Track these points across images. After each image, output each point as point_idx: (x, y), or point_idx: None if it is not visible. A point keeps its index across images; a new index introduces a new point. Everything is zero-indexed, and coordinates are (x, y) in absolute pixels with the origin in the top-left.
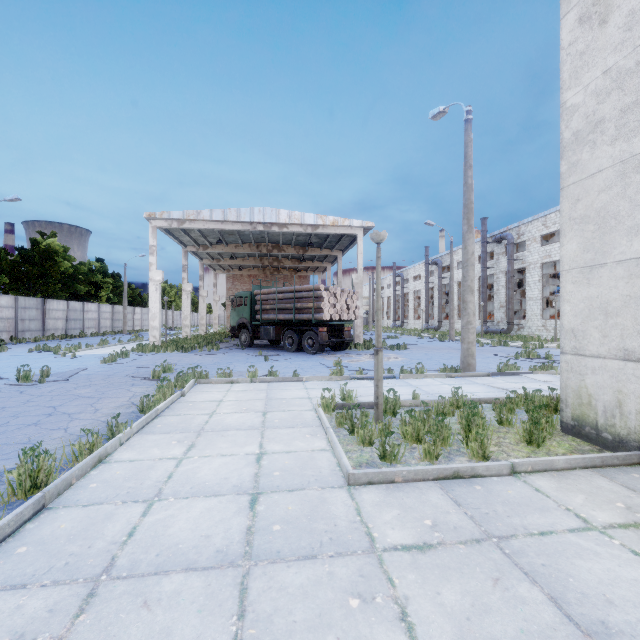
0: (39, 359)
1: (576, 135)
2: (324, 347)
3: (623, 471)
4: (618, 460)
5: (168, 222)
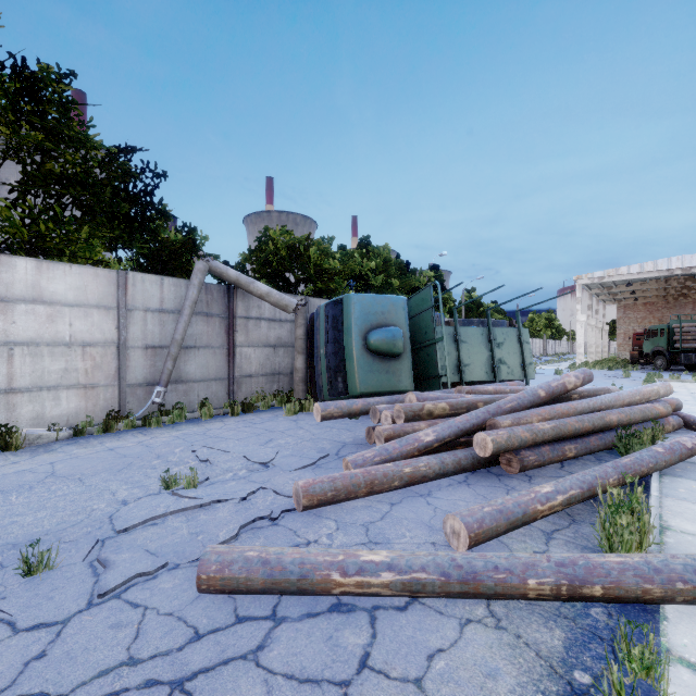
0: None
1: None
2: None
3: None
4: None
5: (590, 280)
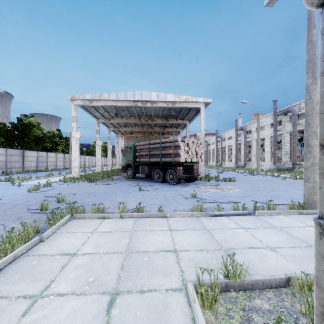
0: None
1: None
2: (180, 180)
3: None
4: None
5: (83, 101)
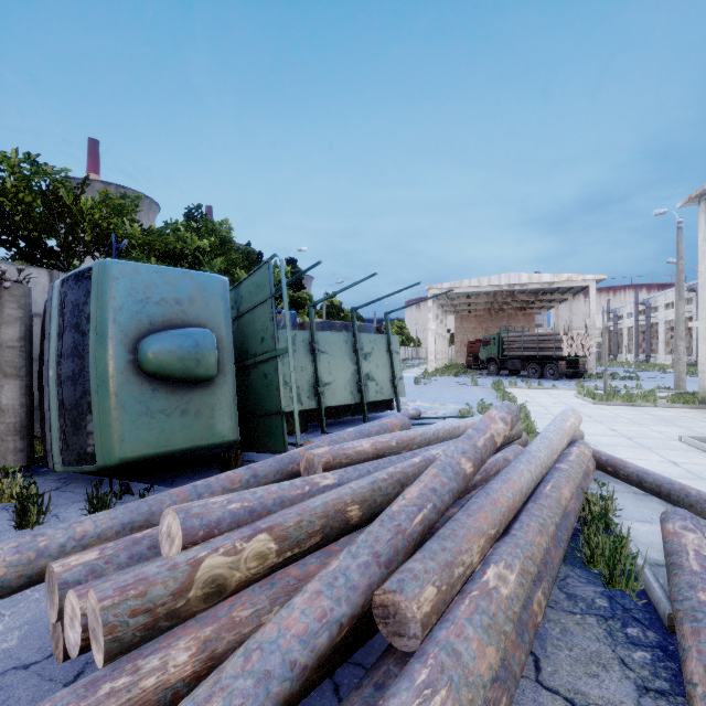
0: None
1: (702, 284)
2: (562, 375)
3: (704, 410)
4: (704, 407)
5: (440, 290)
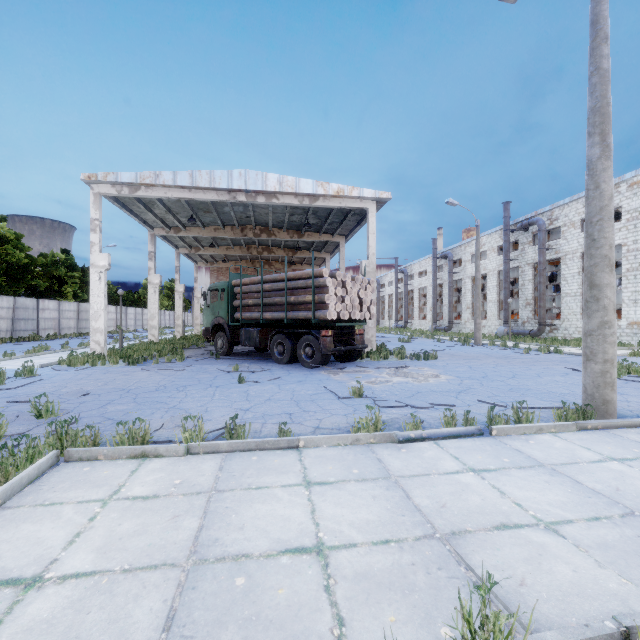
0: None
1: None
2: (328, 358)
3: None
4: None
5: (116, 188)
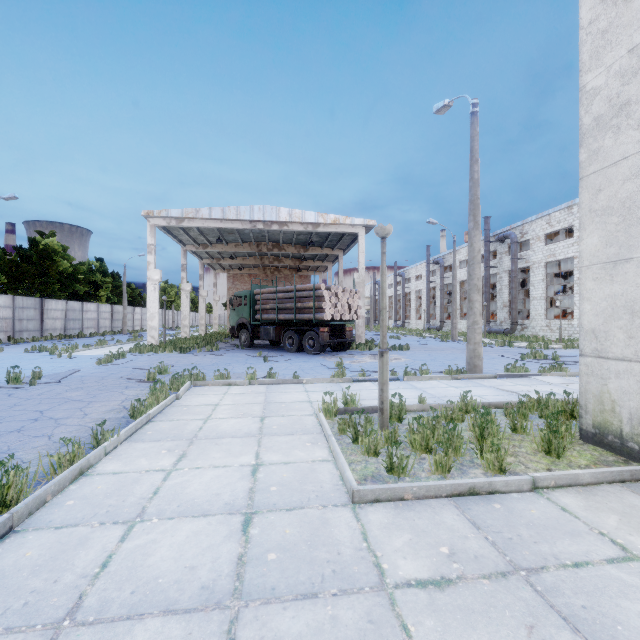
0: (34, 360)
1: (597, 120)
2: (325, 347)
3: None
4: None
5: (166, 220)
